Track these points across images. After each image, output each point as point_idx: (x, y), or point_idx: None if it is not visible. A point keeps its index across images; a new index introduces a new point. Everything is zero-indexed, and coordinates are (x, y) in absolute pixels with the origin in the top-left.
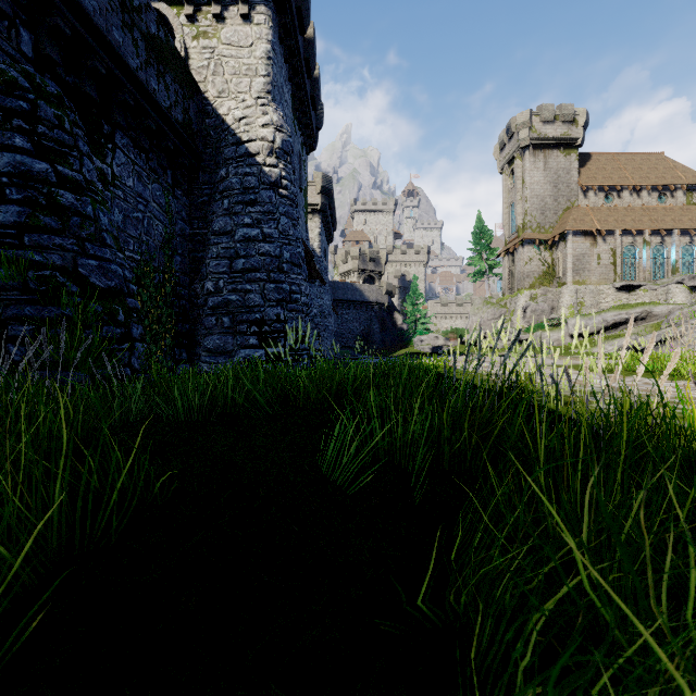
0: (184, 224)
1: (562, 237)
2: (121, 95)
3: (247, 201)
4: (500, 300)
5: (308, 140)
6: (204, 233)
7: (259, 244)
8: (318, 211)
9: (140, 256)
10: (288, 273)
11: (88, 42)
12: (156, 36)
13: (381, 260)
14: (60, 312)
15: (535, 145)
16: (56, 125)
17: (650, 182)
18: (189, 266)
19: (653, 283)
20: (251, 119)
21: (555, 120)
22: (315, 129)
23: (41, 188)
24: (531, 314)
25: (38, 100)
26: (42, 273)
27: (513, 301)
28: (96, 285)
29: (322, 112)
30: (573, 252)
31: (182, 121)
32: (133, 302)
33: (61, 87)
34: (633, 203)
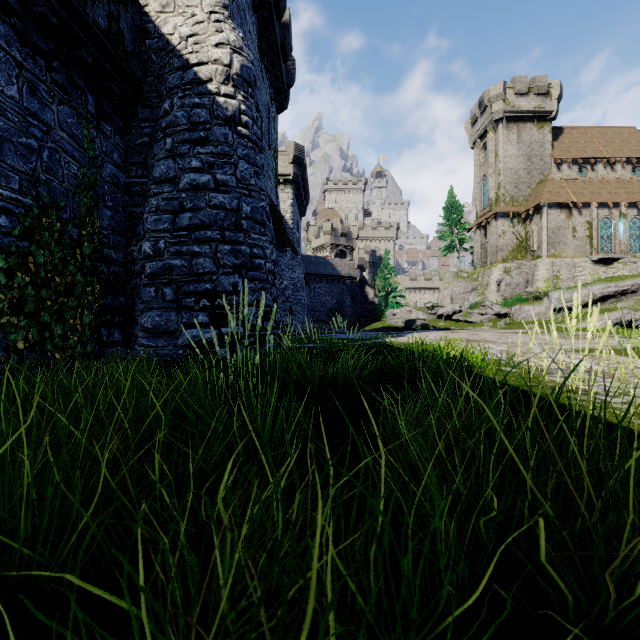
0: (116, 170)
1: (537, 210)
2: None
3: (195, 139)
4: (472, 274)
5: (278, 97)
6: (144, 182)
7: (210, 193)
8: (290, 182)
9: (32, 199)
10: (249, 232)
11: None
12: None
13: (352, 235)
14: None
15: (509, 117)
16: None
17: (624, 155)
18: (125, 224)
19: (631, 256)
20: (202, 36)
21: (528, 92)
22: (286, 87)
23: None
24: (505, 288)
25: None
26: None
27: (486, 275)
28: None
29: (294, 68)
30: (549, 225)
31: (106, 28)
32: None
33: None
34: (607, 177)
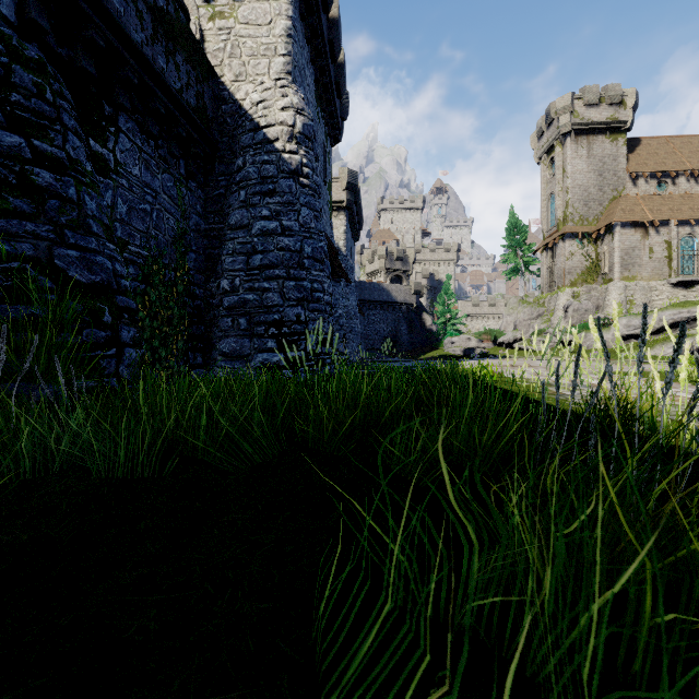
0: (199, 219)
1: (609, 229)
2: (124, 72)
3: (265, 192)
4: (538, 299)
5: (332, 131)
6: (221, 228)
7: (278, 237)
8: (343, 208)
9: (148, 251)
10: (310, 269)
11: (82, 9)
12: (164, 10)
13: (408, 259)
14: (29, 312)
15: (577, 131)
16: (34, 94)
17: None
18: (205, 264)
19: None
20: (270, 102)
21: (600, 102)
22: (340, 120)
23: (13, 166)
24: (573, 314)
25: (13, 64)
26: (9, 265)
27: (553, 300)
28: (76, 280)
29: (347, 101)
30: (621, 246)
31: (195, 105)
32: (124, 301)
33: (52, 59)
34: (690, 191)
